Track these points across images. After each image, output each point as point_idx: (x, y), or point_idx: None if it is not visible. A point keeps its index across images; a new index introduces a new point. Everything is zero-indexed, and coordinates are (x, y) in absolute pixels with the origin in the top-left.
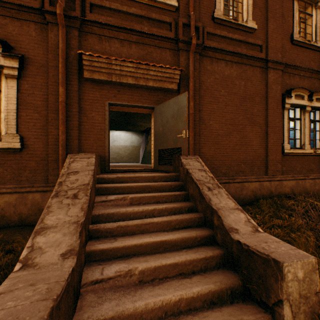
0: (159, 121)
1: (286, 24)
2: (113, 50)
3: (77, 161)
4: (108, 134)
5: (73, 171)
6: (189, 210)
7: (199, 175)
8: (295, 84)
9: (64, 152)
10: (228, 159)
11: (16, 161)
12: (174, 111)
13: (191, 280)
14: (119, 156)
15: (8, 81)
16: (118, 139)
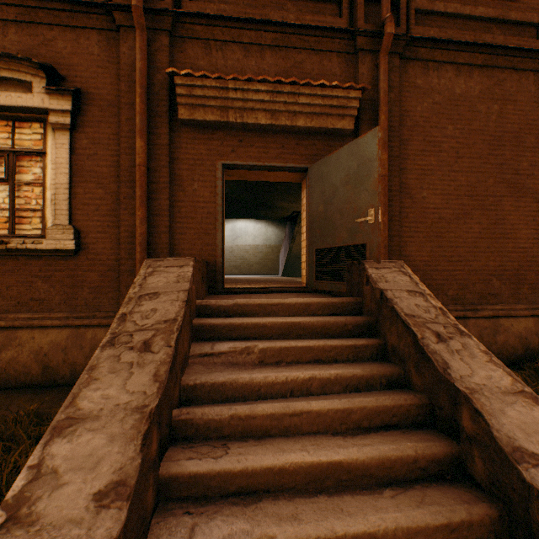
0: (318, 193)
1: None
2: (230, 65)
3: (159, 273)
4: (221, 222)
5: (149, 293)
6: (389, 384)
7: (411, 303)
8: None
9: (144, 255)
10: (461, 268)
11: (68, 272)
12: (349, 170)
13: None
14: (245, 263)
15: (56, 135)
16: (243, 235)
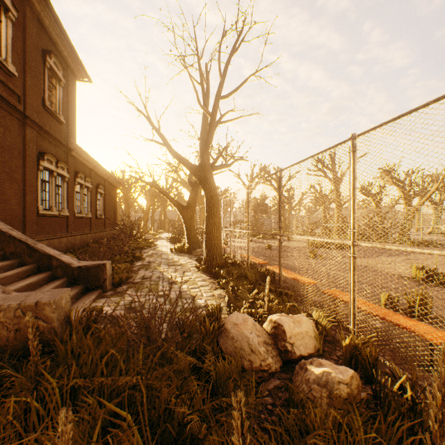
0: None
1: (40, 86)
2: None
3: None
4: None
5: None
6: (19, 266)
7: (16, 234)
8: (46, 148)
9: None
10: None
11: None
12: None
13: None
14: None
15: None
16: None
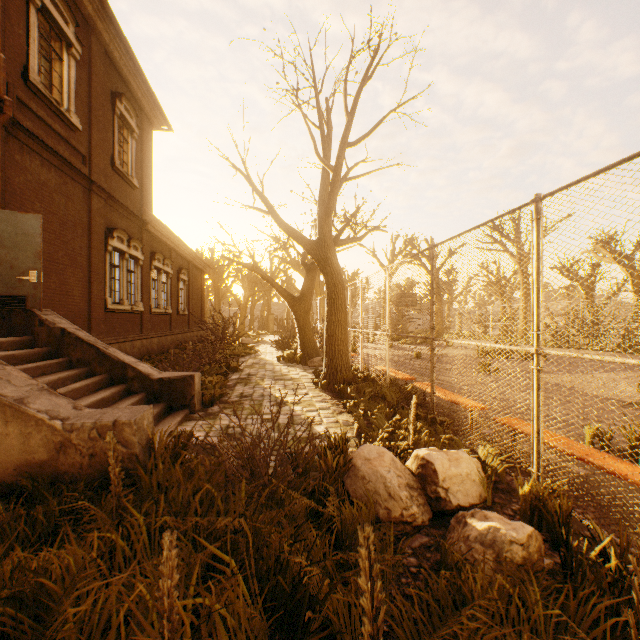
0: None
1: (109, 140)
2: None
3: None
4: None
5: None
6: (87, 376)
7: (83, 335)
8: (116, 222)
9: None
10: None
11: None
12: (3, 232)
13: None
14: None
15: None
16: None
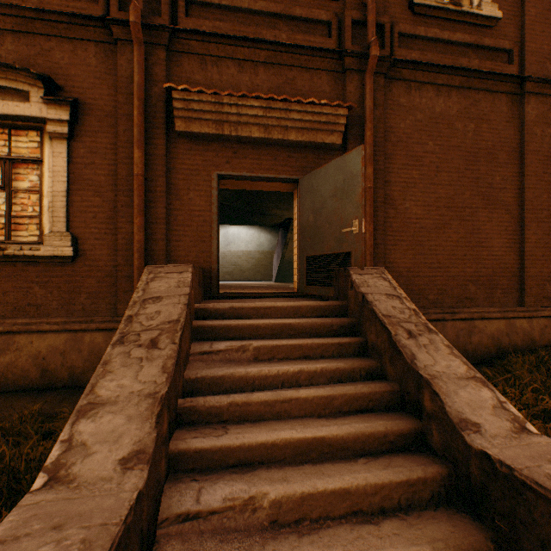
0: (308, 204)
1: None
2: (225, 80)
3: (160, 279)
4: (216, 230)
5: (152, 297)
6: (368, 376)
7: (388, 305)
8: None
9: (142, 262)
10: (441, 274)
11: (66, 278)
12: (336, 184)
13: (379, 529)
14: (238, 269)
15: (53, 144)
16: (235, 240)
